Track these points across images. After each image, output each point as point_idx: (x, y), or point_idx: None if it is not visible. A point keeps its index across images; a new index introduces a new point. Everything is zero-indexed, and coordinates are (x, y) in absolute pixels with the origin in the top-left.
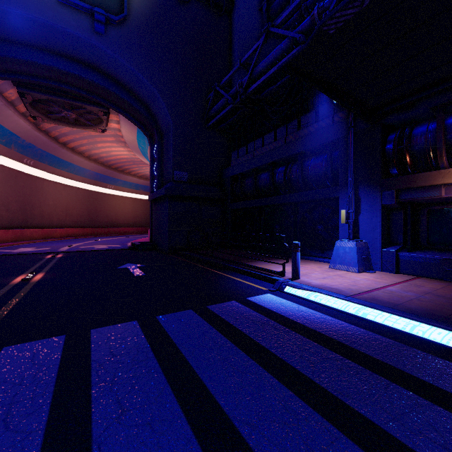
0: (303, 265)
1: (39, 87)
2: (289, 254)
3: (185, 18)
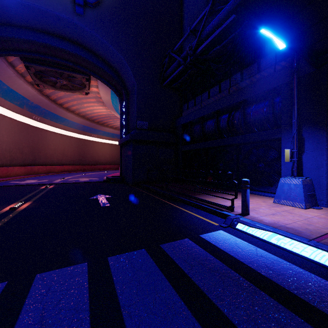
0: None
1: (39, 61)
2: (232, 188)
3: (146, 1)
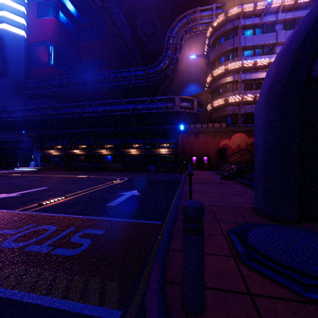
0: (23, 167)
1: None
2: (22, 166)
3: None
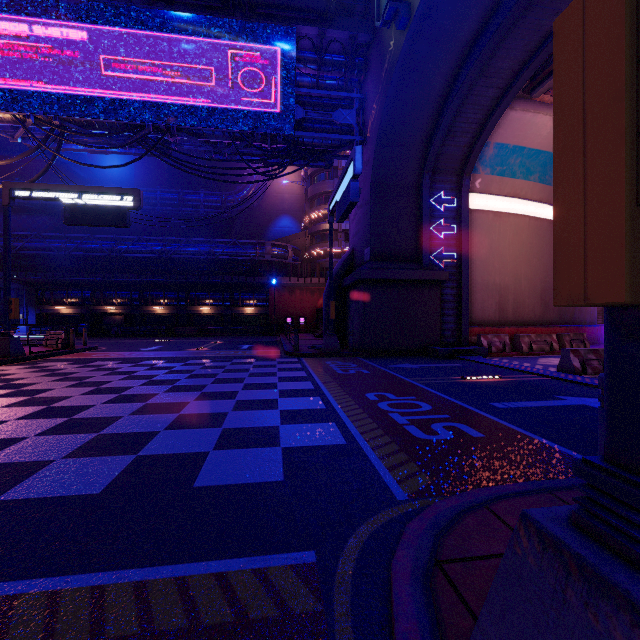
0: None
1: None
2: None
3: None
